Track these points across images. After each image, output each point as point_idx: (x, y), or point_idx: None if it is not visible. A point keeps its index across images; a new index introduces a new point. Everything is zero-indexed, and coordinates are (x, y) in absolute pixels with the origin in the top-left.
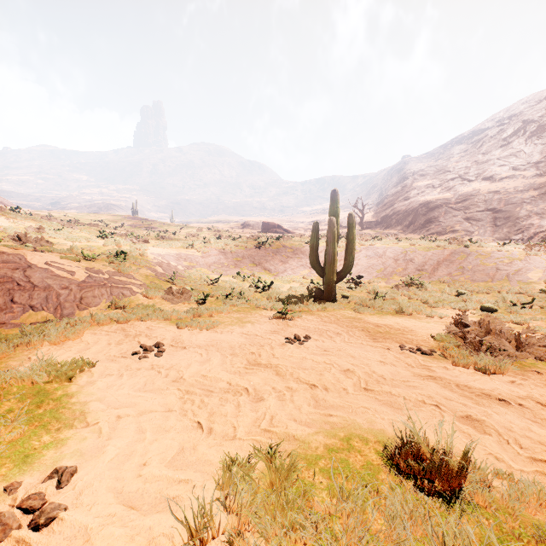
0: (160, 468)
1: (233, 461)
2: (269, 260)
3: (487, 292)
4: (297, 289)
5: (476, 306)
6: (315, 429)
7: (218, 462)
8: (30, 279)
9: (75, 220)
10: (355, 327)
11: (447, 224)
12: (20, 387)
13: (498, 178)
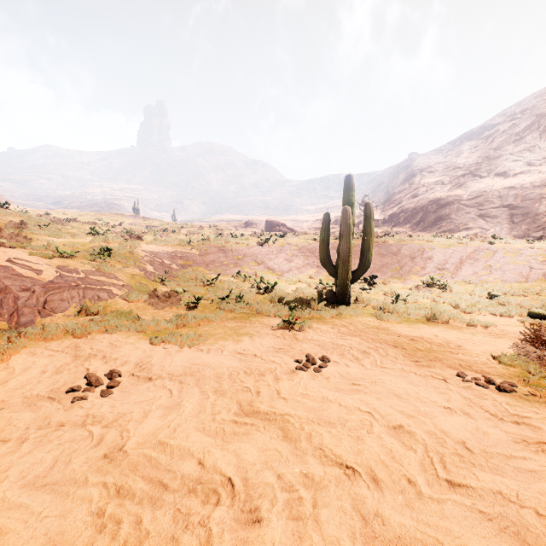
0: None
1: None
2: (272, 259)
3: (524, 294)
4: (304, 290)
5: (520, 312)
6: None
7: None
8: None
9: (73, 218)
10: (384, 341)
11: (460, 222)
12: None
13: (512, 174)
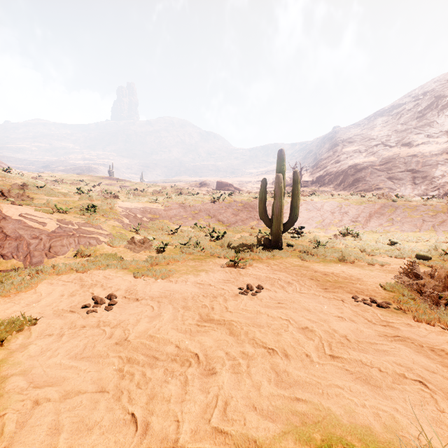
0: None
1: None
2: (222, 213)
3: (416, 241)
4: (247, 238)
5: (410, 254)
6: (281, 425)
7: None
8: (3, 229)
9: (60, 180)
10: (304, 275)
11: (373, 183)
12: None
13: (415, 144)
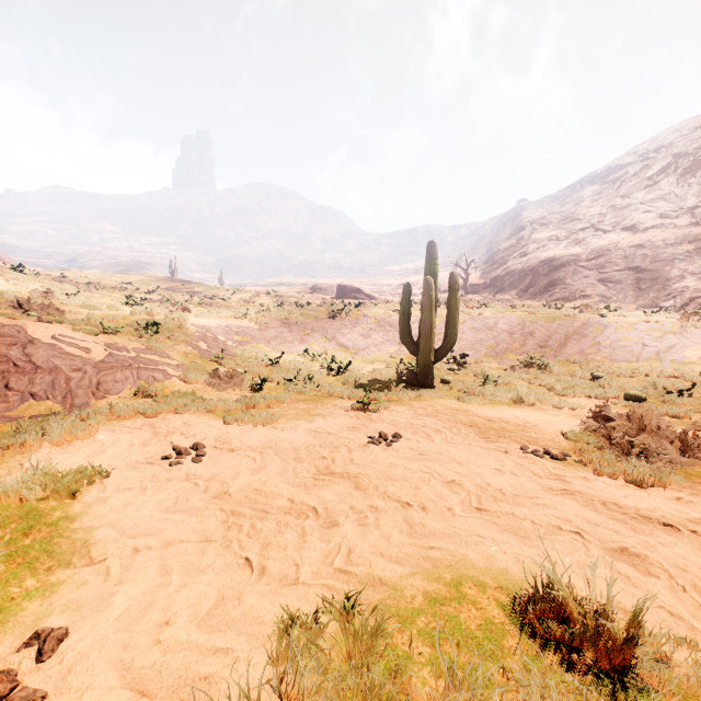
0: (189, 630)
1: (293, 619)
2: (346, 334)
3: (631, 375)
4: (382, 371)
5: (618, 394)
6: (410, 568)
7: (273, 620)
8: (31, 358)
9: (96, 282)
10: (460, 421)
11: (576, 288)
12: (4, 507)
13: (642, 228)
